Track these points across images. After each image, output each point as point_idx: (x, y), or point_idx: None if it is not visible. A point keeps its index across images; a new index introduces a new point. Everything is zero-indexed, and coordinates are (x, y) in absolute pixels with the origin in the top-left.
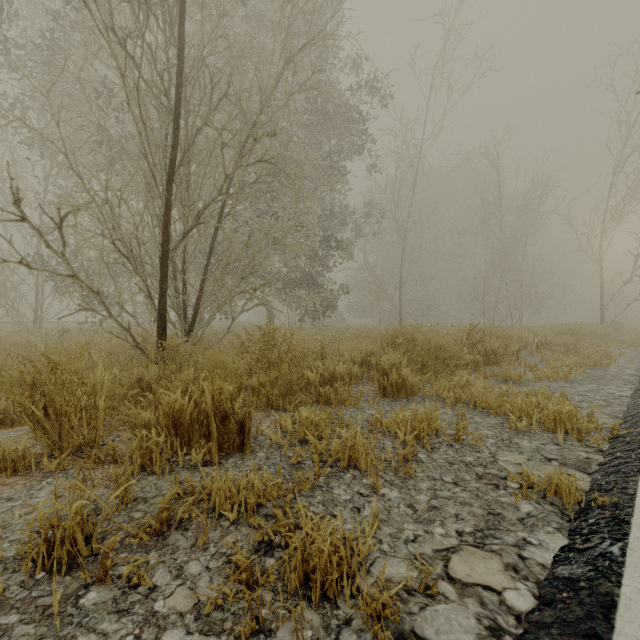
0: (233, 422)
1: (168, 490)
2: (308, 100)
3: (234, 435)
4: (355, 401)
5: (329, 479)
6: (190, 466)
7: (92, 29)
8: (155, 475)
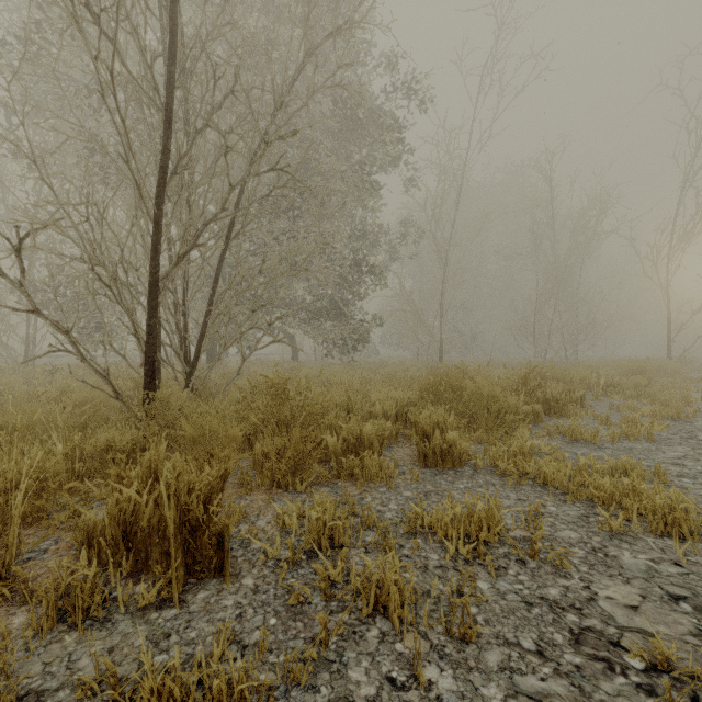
0: (208, 534)
1: (85, 670)
2: (335, 103)
3: (210, 552)
4: (387, 478)
5: (344, 642)
6: (137, 609)
7: (58, 1)
8: (77, 631)
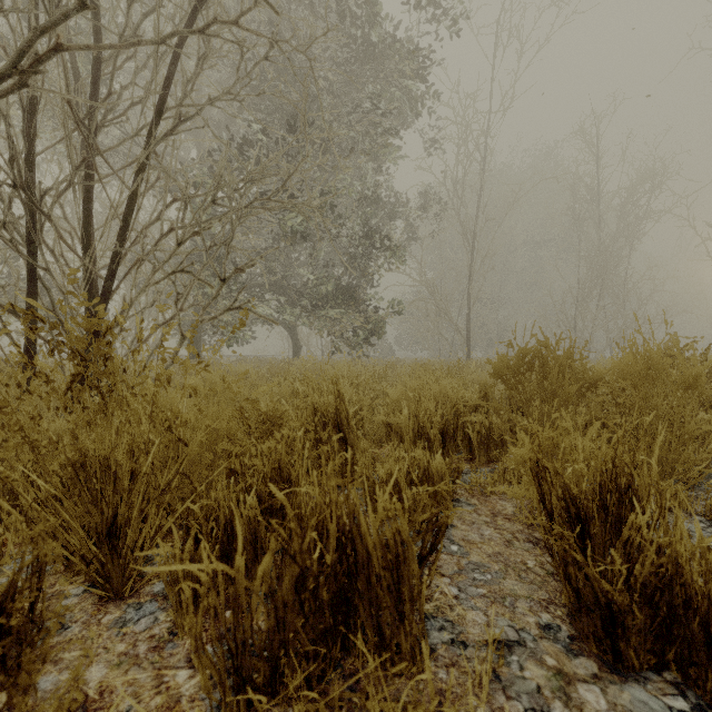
0: None
1: None
2: (340, 19)
3: None
4: None
5: None
6: None
7: None
8: None
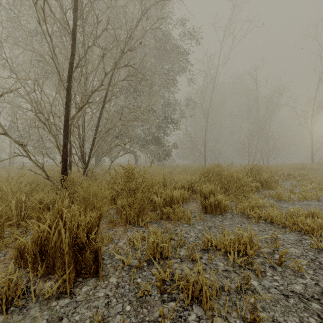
0: (89, 251)
1: None
2: (156, 41)
3: (90, 262)
4: (188, 219)
5: None
6: (44, 299)
7: None
8: (4, 315)
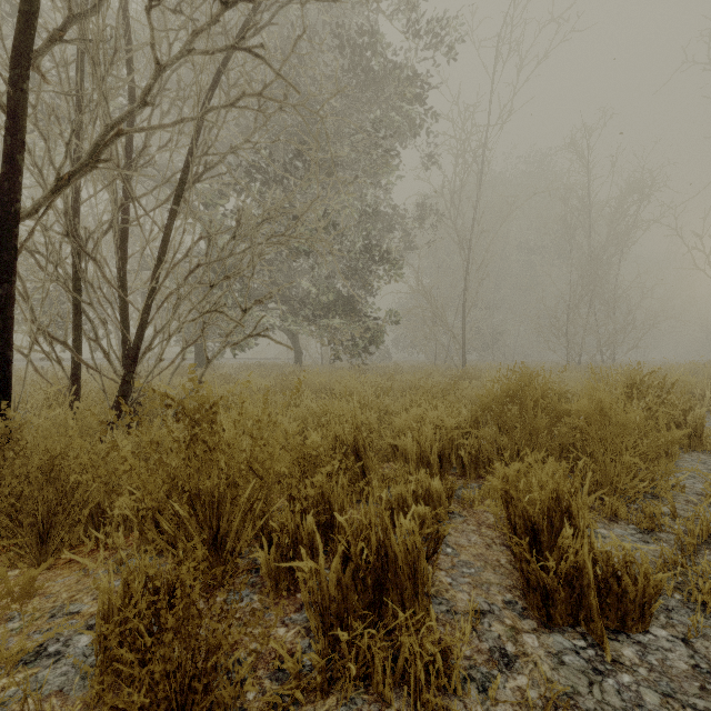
0: None
1: None
2: (343, 48)
3: None
4: None
5: None
6: None
7: None
8: None
